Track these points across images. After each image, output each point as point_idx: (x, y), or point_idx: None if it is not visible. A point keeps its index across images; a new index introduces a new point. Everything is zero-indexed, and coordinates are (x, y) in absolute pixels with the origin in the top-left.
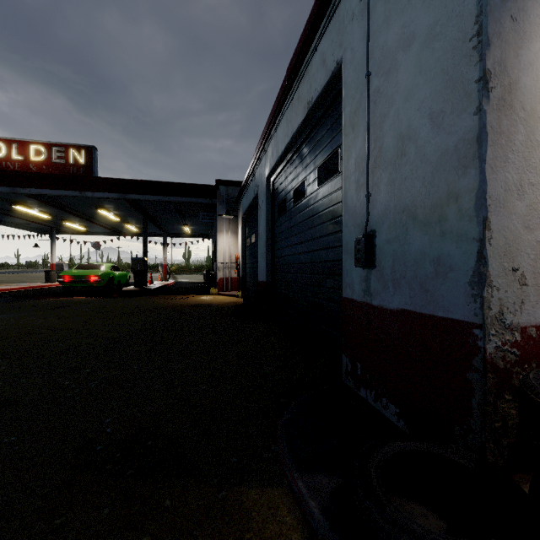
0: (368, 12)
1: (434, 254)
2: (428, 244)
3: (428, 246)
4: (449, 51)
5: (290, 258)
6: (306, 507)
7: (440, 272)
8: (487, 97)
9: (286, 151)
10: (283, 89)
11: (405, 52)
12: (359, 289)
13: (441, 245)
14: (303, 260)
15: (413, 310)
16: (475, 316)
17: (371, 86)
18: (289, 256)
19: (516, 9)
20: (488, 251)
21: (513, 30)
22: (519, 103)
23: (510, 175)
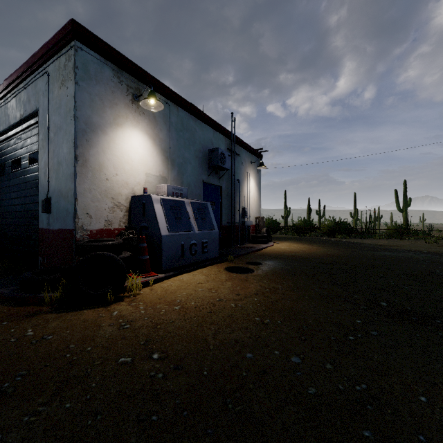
0: (48, 101)
1: (66, 208)
2: (65, 204)
3: (65, 205)
4: (69, 142)
5: (9, 208)
6: (2, 293)
7: (68, 214)
8: (77, 163)
9: (5, 132)
10: (1, 90)
11: (60, 131)
12: (45, 223)
13: (68, 205)
14: (19, 209)
15: (62, 228)
16: (74, 227)
17: (50, 134)
18: (8, 206)
19: (88, 138)
20: (78, 207)
21: (87, 144)
22: (89, 165)
23: (86, 186)
